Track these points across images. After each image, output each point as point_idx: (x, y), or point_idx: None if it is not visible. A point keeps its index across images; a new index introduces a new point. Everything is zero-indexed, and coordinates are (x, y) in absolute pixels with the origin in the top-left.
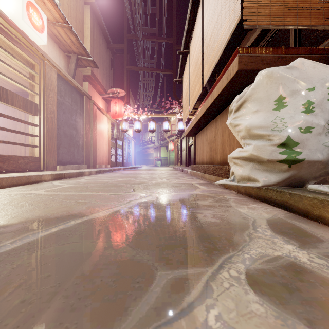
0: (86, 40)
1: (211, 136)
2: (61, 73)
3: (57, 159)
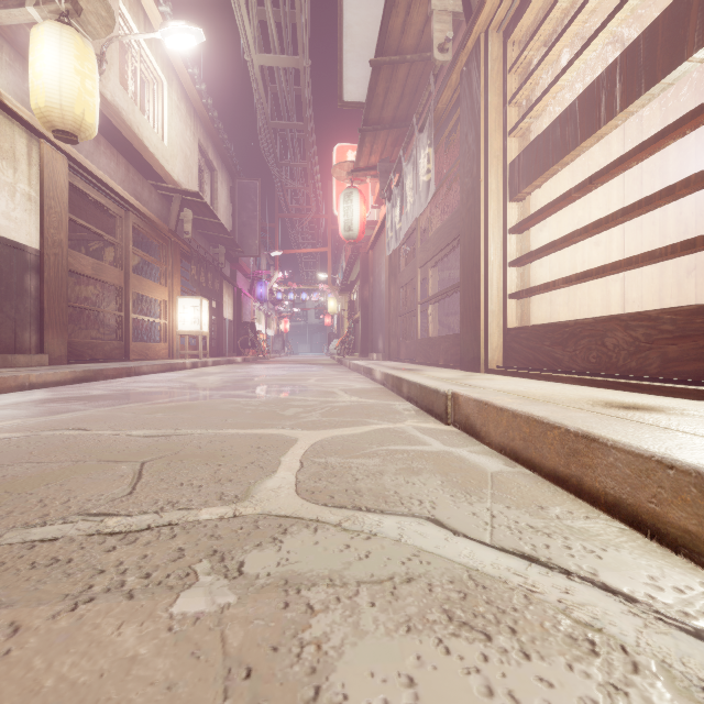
0: None
1: None
2: None
3: None
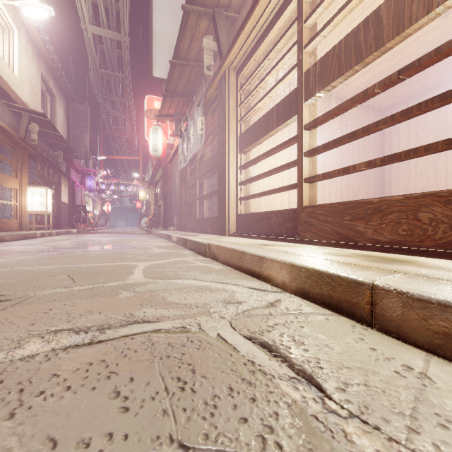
0: None
1: None
2: None
3: None
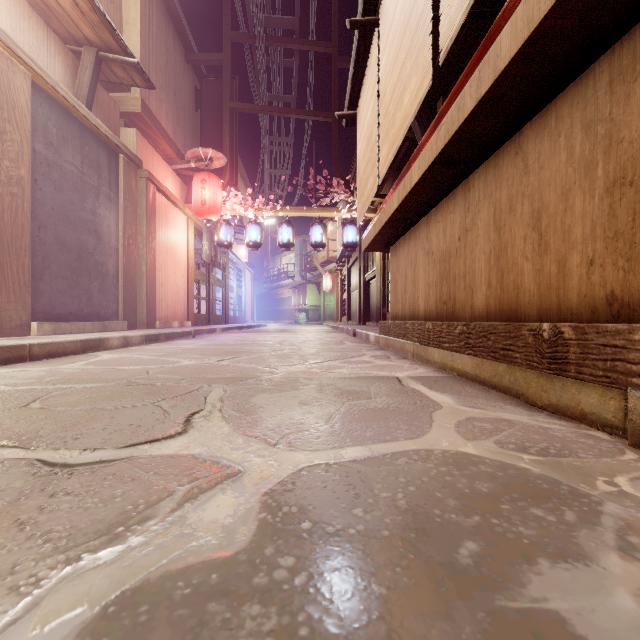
0: (131, 32)
1: (446, 239)
2: (45, 83)
3: (36, 305)
